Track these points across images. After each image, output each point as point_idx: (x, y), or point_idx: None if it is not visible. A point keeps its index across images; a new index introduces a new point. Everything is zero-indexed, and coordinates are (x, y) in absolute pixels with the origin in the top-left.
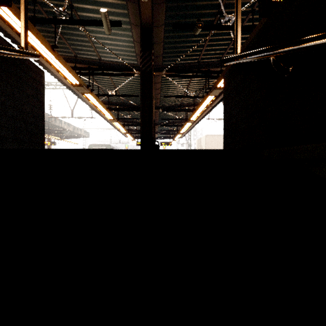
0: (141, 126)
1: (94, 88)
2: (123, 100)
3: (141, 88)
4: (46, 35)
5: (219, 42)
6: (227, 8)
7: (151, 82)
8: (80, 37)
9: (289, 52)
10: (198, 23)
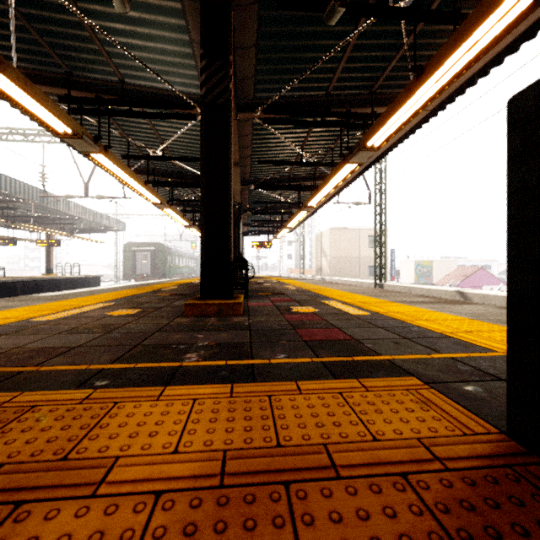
0: (204, 234)
1: (121, 143)
2: (181, 167)
3: (203, 144)
4: None
5: (373, 53)
6: None
7: (227, 131)
8: (72, 29)
9: None
10: None
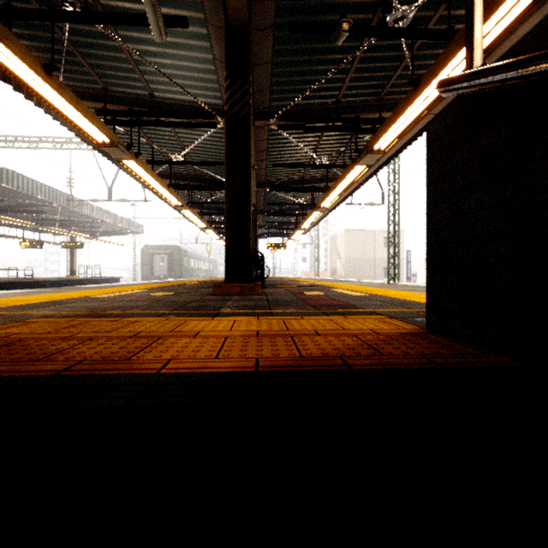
0: (228, 228)
1: (145, 149)
2: (199, 171)
3: (227, 152)
4: (44, 47)
5: (379, 64)
6: None
7: (247, 140)
8: (111, 52)
9: None
10: (342, 21)
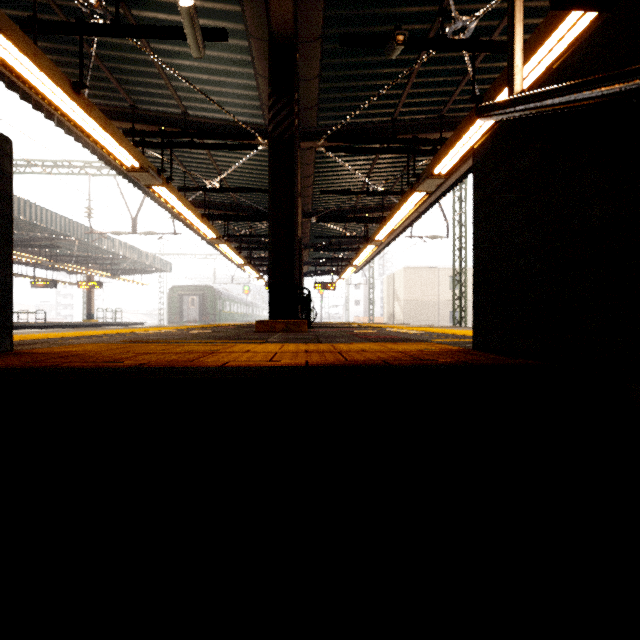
0: (272, 260)
1: (176, 174)
2: (237, 199)
3: (270, 176)
4: (68, 61)
5: (439, 78)
6: (460, 2)
7: (293, 164)
8: (141, 67)
9: None
10: (396, 34)
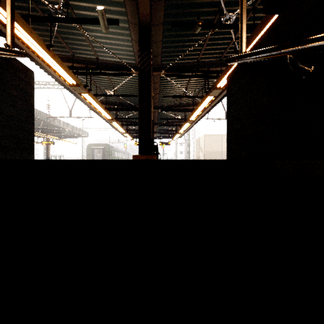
0: (139, 127)
1: (92, 88)
2: (121, 100)
3: (139, 88)
4: (42, 34)
5: (219, 41)
6: (228, 6)
7: (149, 82)
8: (77, 36)
9: (313, 49)
10: (198, 21)
